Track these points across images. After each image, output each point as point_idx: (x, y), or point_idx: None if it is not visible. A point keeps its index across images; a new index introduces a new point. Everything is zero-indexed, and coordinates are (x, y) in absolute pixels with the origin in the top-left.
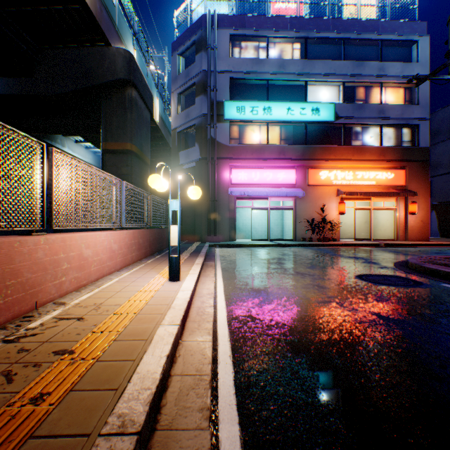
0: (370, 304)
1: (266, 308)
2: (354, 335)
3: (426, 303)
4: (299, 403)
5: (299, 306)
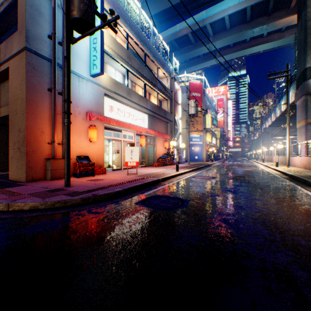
0: (228, 195)
1: (297, 202)
2: (257, 192)
3: (197, 192)
4: (287, 189)
5: (273, 200)
